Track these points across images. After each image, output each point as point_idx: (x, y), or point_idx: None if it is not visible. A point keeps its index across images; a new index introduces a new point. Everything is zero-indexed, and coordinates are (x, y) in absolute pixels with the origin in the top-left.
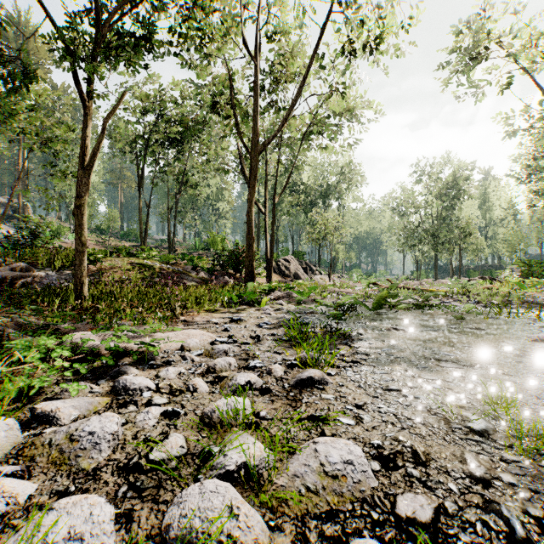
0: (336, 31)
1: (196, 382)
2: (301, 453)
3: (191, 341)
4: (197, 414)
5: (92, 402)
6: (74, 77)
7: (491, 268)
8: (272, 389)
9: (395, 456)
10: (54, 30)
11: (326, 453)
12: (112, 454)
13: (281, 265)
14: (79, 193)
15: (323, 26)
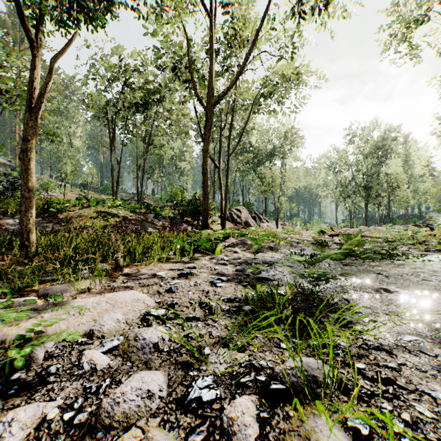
0: None
1: None
2: None
3: (108, 320)
4: None
5: None
6: (19, 14)
7: (412, 217)
8: None
9: None
10: None
11: None
12: None
13: (234, 214)
14: (25, 136)
15: None
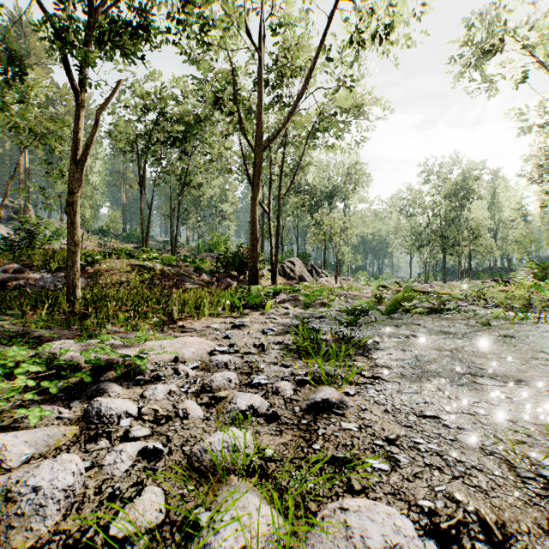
0: (344, 22)
1: (187, 405)
2: (324, 527)
3: (187, 351)
4: (185, 452)
5: (54, 434)
6: (66, 66)
7: (501, 270)
8: (280, 415)
9: (459, 531)
10: (45, 14)
11: (362, 530)
12: (62, 520)
13: (286, 267)
14: (71, 189)
15: (331, 16)
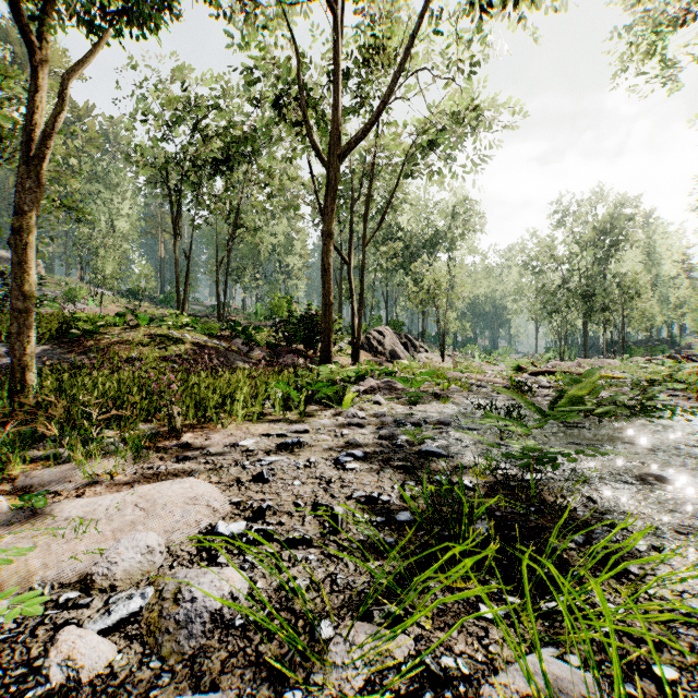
0: None
1: None
2: None
3: (126, 550)
4: None
5: None
6: None
7: (659, 343)
8: None
9: None
10: None
11: None
12: None
13: (372, 339)
14: (18, 205)
15: None
